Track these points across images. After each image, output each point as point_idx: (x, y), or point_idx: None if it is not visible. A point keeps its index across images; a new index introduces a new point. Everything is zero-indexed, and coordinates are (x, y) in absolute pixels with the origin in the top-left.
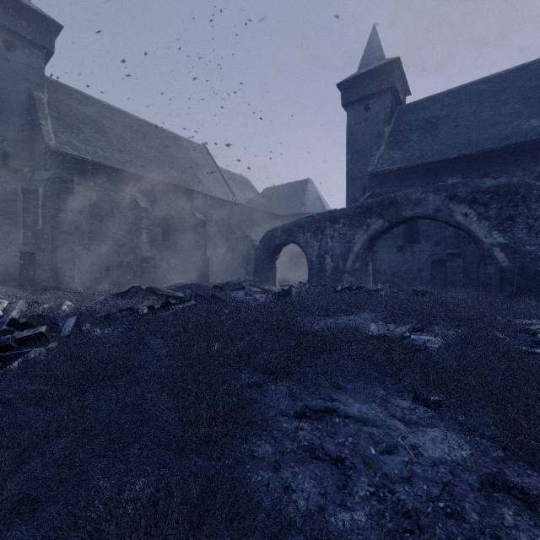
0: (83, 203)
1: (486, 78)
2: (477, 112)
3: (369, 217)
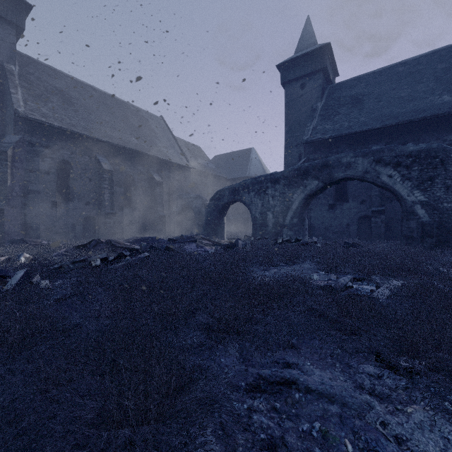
0: (51, 165)
1: (403, 61)
2: (397, 90)
3: (305, 178)
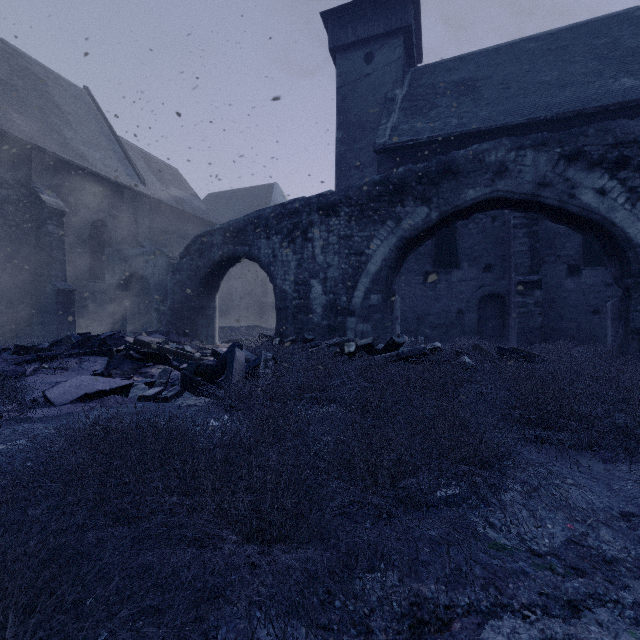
0: None
1: (532, 36)
2: (534, 72)
3: (399, 201)
